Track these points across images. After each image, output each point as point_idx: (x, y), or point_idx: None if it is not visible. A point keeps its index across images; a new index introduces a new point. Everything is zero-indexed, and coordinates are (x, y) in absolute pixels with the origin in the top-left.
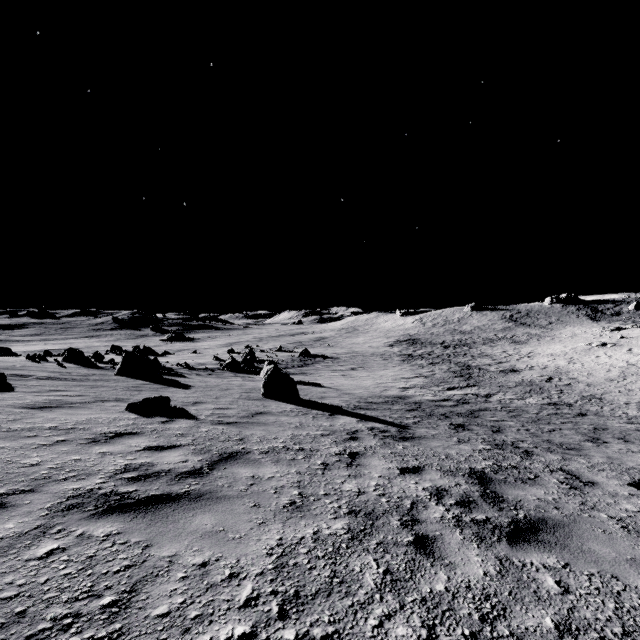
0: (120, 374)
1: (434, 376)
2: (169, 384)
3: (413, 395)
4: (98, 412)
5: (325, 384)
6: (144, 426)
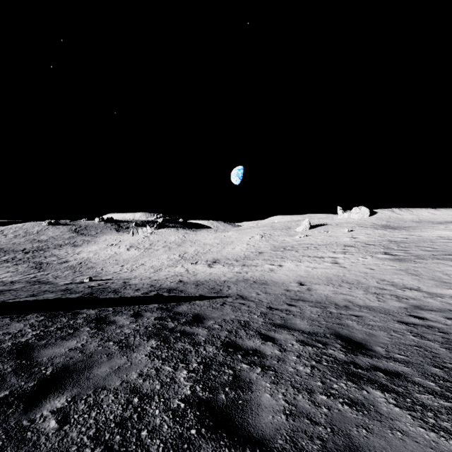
0: None
1: (18, 271)
2: None
3: (7, 280)
4: None
5: None
6: None
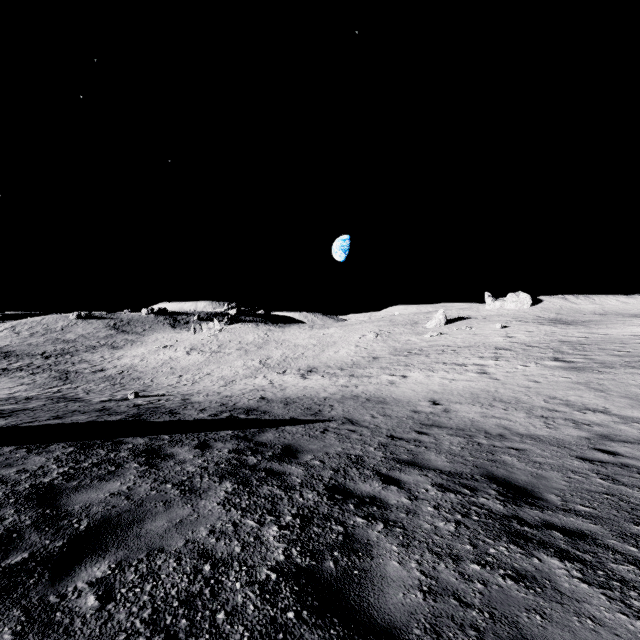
0: None
1: (36, 383)
2: None
3: (21, 395)
4: None
5: None
6: None
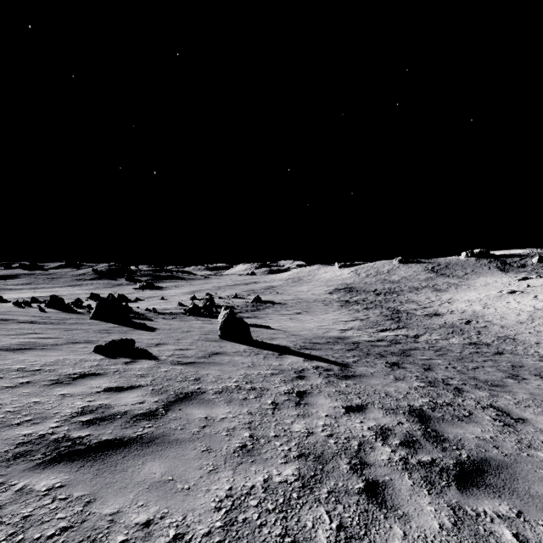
0: (94, 318)
1: (369, 319)
2: (137, 327)
3: (351, 336)
4: (67, 353)
5: (274, 326)
6: (108, 367)
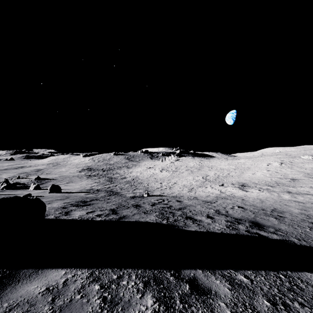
0: None
1: (100, 182)
2: (2, 194)
3: (95, 188)
4: None
5: (62, 189)
6: (39, 197)
